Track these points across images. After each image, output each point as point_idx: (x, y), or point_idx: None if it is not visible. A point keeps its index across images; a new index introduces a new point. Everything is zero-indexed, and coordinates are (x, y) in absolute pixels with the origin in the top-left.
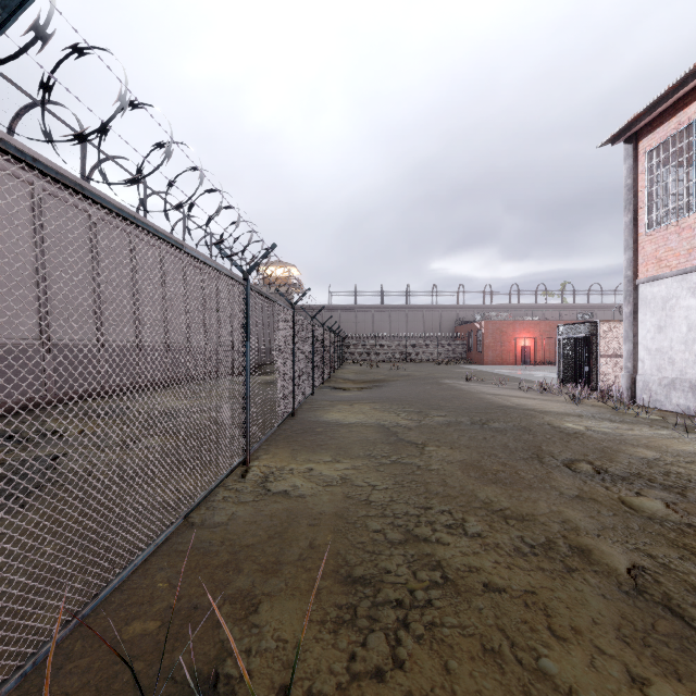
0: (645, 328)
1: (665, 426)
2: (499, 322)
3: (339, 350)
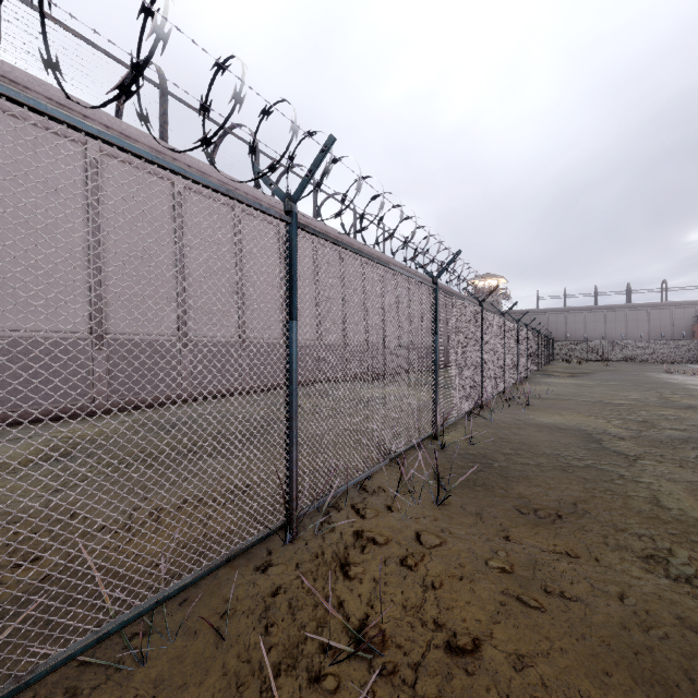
0: None
1: None
2: None
3: (548, 350)
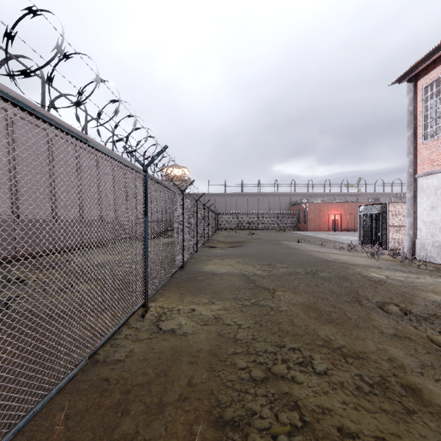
0: (422, 208)
1: (440, 276)
2: (318, 204)
3: (215, 222)
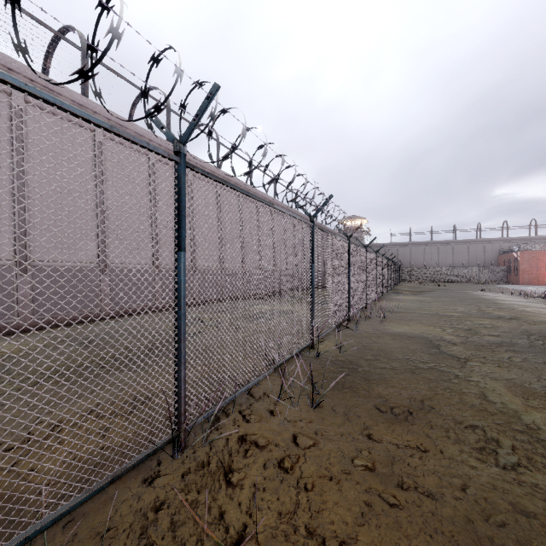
0: None
1: None
2: (535, 252)
3: (398, 274)
